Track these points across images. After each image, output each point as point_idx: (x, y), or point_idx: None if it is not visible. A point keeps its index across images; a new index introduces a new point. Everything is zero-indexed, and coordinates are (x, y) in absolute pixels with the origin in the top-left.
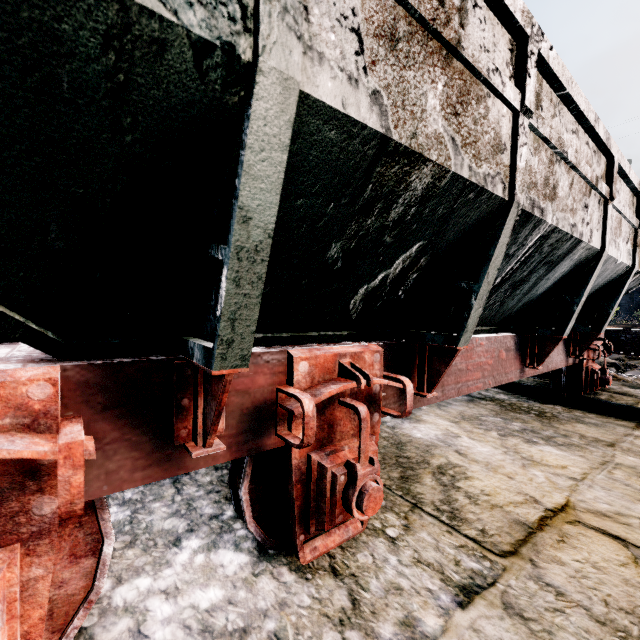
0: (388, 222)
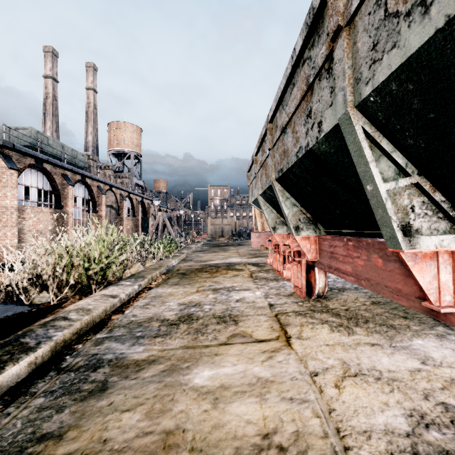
0: (276, 201)
